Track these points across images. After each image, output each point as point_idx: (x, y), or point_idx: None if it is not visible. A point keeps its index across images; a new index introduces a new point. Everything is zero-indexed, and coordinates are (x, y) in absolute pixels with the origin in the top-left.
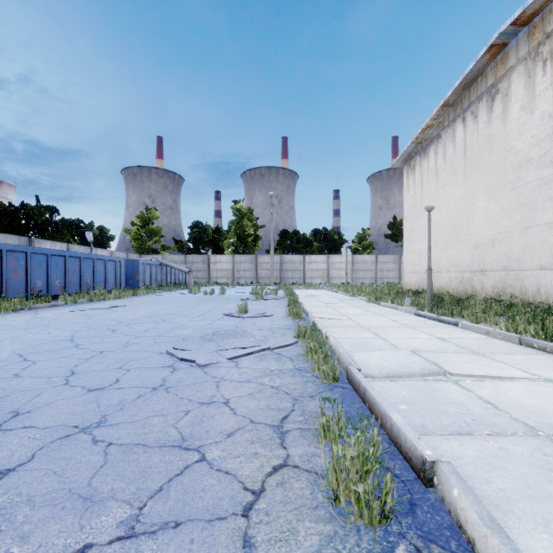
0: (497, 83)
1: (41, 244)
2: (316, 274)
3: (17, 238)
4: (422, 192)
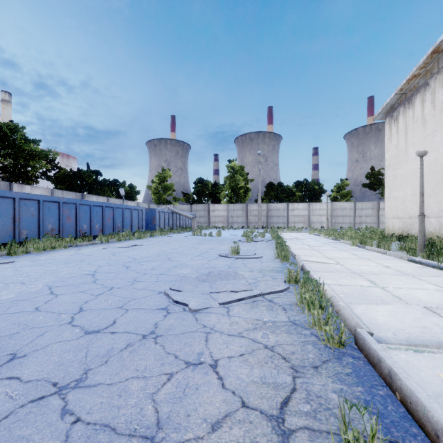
0: None
1: (89, 198)
2: (298, 219)
3: (74, 194)
4: (406, 140)
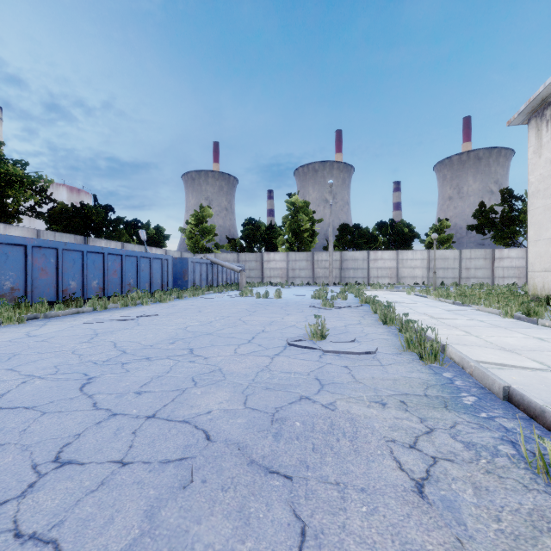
0: None
1: (96, 243)
2: (383, 273)
3: (73, 237)
4: None
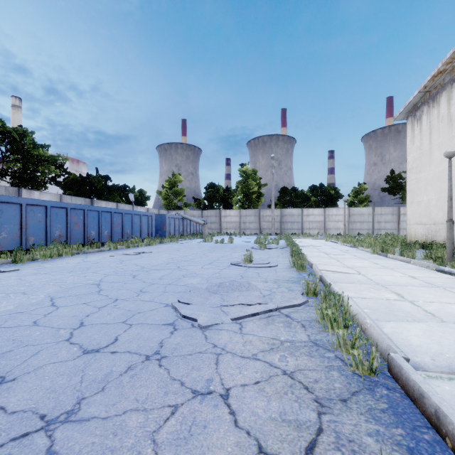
0: None
1: (98, 204)
2: (313, 225)
3: (83, 200)
4: (430, 141)
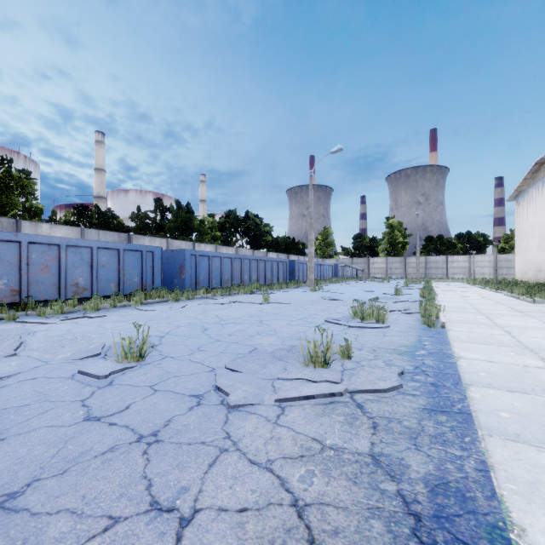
0: (543, 177)
1: (291, 257)
2: (458, 271)
3: (285, 255)
4: (522, 221)
